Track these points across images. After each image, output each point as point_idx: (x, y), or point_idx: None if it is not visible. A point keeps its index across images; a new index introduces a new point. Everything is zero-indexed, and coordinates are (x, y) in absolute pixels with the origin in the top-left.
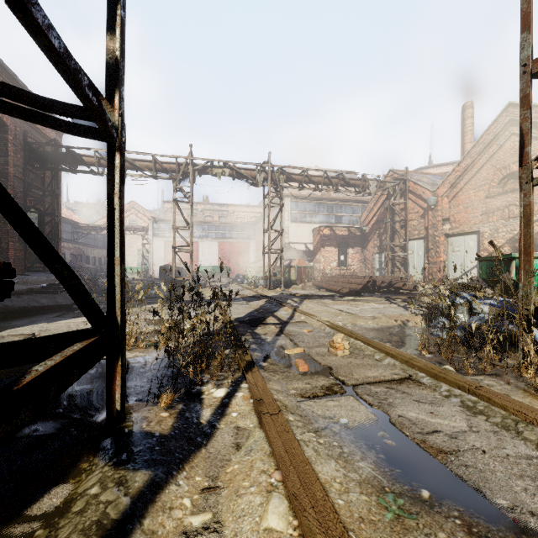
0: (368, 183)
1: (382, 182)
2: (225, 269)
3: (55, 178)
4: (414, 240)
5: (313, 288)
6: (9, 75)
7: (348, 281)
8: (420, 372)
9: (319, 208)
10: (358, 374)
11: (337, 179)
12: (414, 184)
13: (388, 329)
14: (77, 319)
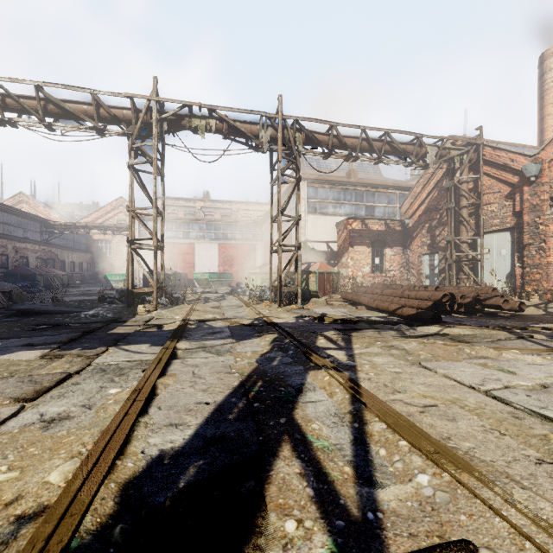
0: (425, 149)
1: (445, 149)
2: (226, 276)
3: None
4: (491, 234)
5: (345, 304)
6: None
7: (402, 294)
8: None
9: (345, 196)
10: None
11: (380, 142)
12: (494, 150)
13: None
14: None
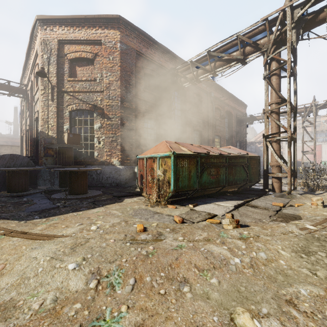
0: None
1: None
2: None
3: (245, 128)
4: None
5: None
6: (233, 97)
7: None
8: None
9: None
10: None
11: None
12: None
13: None
14: None
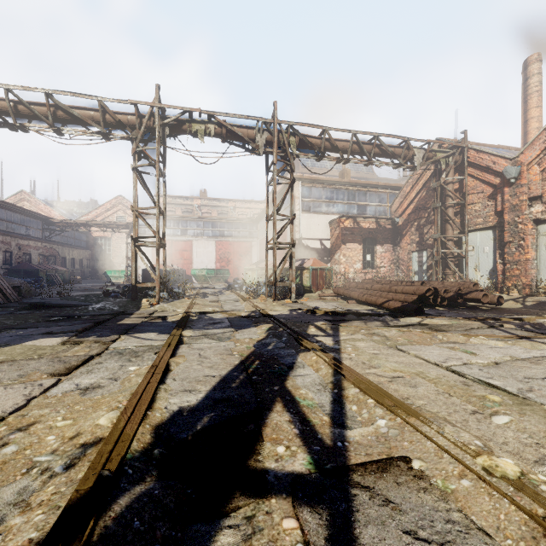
0: (413, 152)
1: (431, 152)
2: (223, 272)
3: None
4: (475, 232)
5: (336, 298)
6: None
7: (390, 288)
8: None
9: (338, 195)
10: None
11: (370, 145)
12: (478, 153)
13: None
14: None
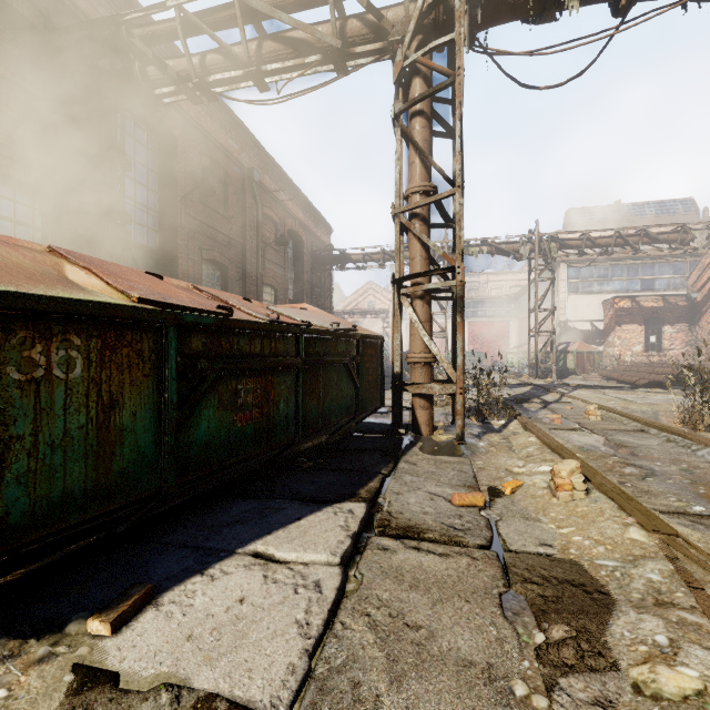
0: (692, 235)
1: None
2: (477, 355)
3: (330, 277)
4: None
5: (600, 379)
6: (306, 202)
7: (652, 370)
8: (653, 429)
9: (614, 272)
10: (599, 426)
11: (637, 237)
12: None
13: (664, 413)
14: None
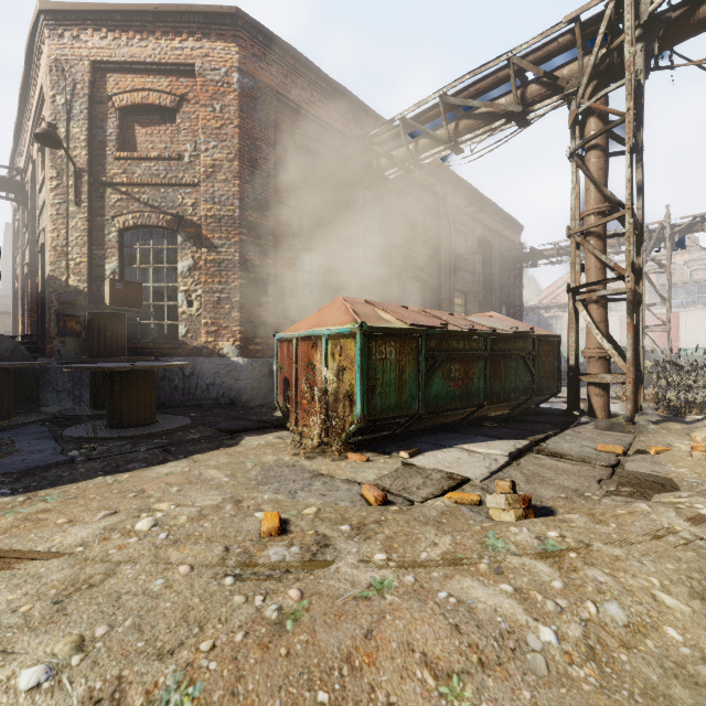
0: None
1: None
2: None
3: (520, 276)
4: None
5: None
6: (494, 208)
7: None
8: None
9: None
10: None
11: None
12: None
13: None
14: (565, 387)
